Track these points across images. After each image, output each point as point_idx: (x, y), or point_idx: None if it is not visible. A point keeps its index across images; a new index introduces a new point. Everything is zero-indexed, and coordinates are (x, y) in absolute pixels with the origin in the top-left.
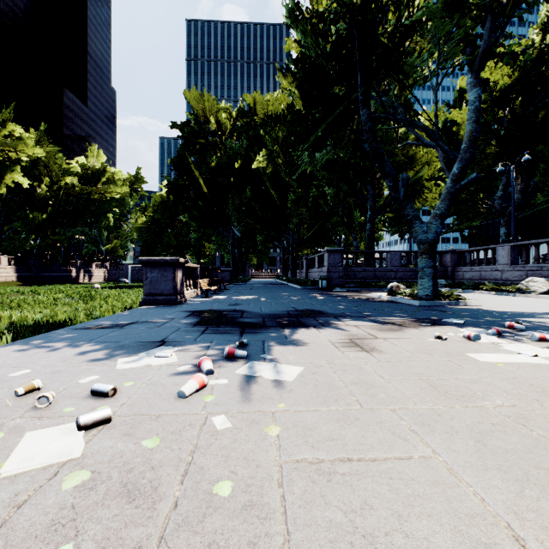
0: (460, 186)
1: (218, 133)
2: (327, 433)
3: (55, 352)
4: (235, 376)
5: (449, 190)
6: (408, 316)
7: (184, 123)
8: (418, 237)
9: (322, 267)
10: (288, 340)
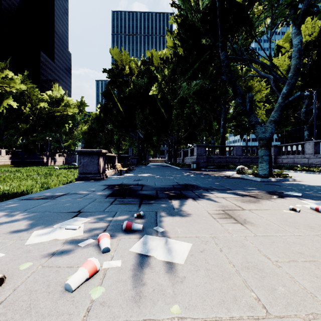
0: (288, 101)
1: (129, 75)
2: None
3: None
4: (129, 254)
5: (280, 104)
6: (257, 189)
7: (109, 69)
8: (258, 135)
9: (193, 155)
10: (175, 211)
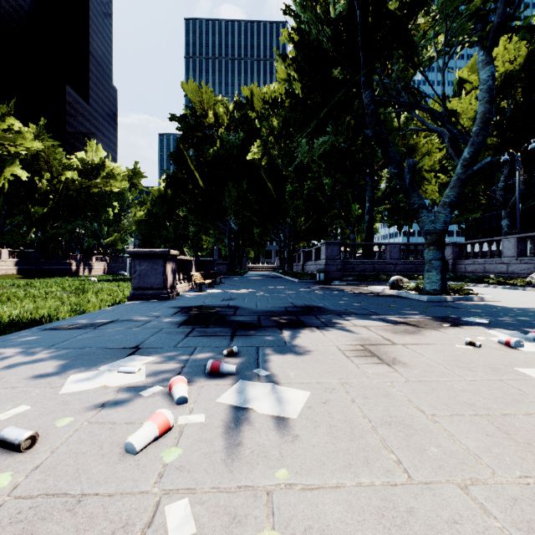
0: (472, 172)
1: (214, 126)
2: None
3: None
4: (216, 406)
5: (459, 177)
6: (420, 313)
7: (181, 116)
8: (425, 227)
9: (320, 260)
10: (287, 346)
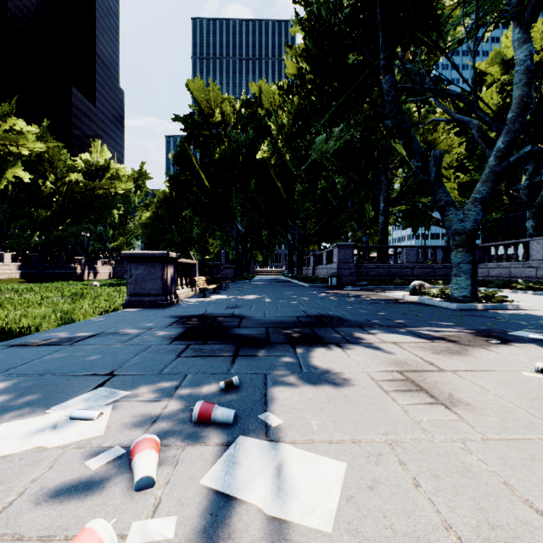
0: (507, 163)
1: (221, 125)
2: None
3: None
4: (199, 496)
5: (492, 169)
6: (456, 325)
7: (187, 115)
8: (452, 226)
9: (331, 263)
10: (304, 372)
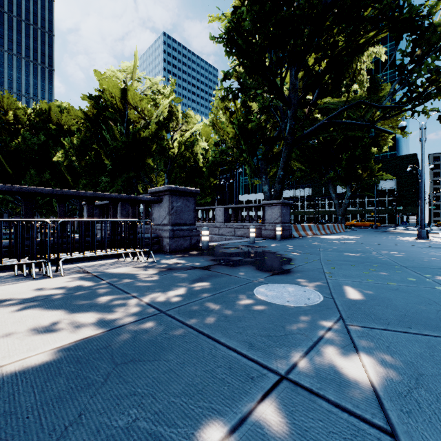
0: None
1: (15, 124)
2: None
3: None
4: None
5: None
6: None
7: None
8: None
9: None
10: None
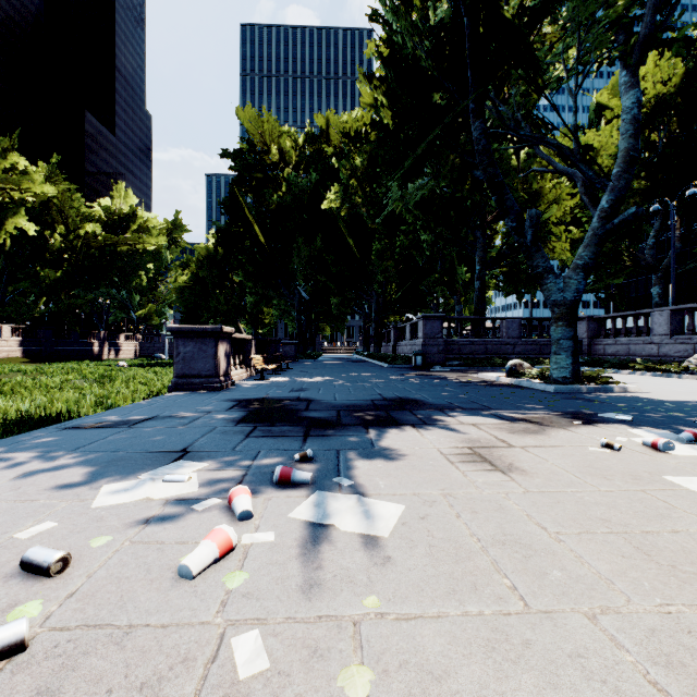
0: (611, 226)
1: (279, 165)
2: (473, 693)
3: (10, 472)
4: (288, 523)
5: (595, 232)
6: (545, 408)
7: (236, 152)
8: (551, 297)
9: (416, 338)
10: (376, 449)
